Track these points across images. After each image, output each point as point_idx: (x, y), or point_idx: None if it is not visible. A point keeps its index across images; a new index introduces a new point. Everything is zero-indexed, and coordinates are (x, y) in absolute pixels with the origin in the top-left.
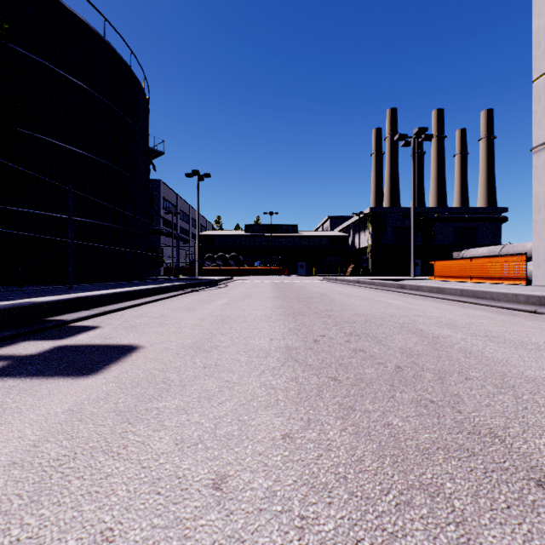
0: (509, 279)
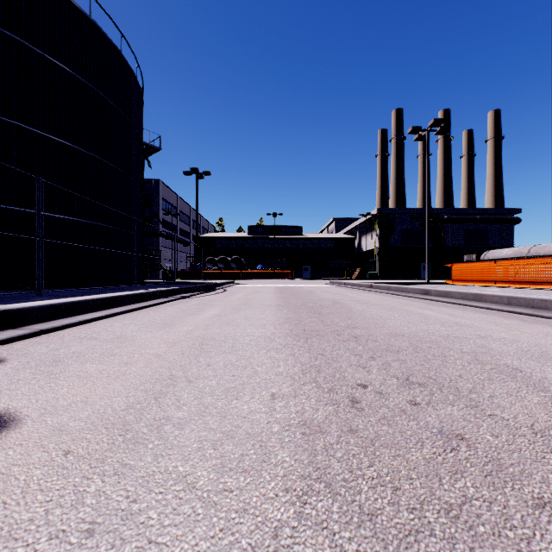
0: (543, 284)
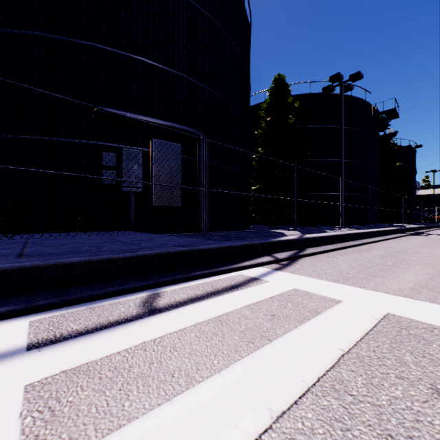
0: None
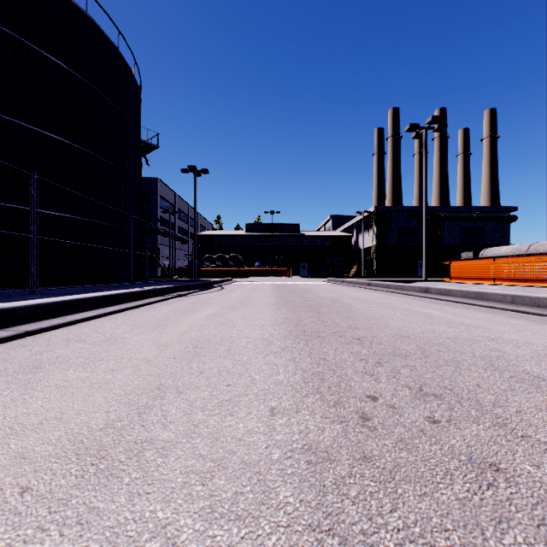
0: (543, 281)
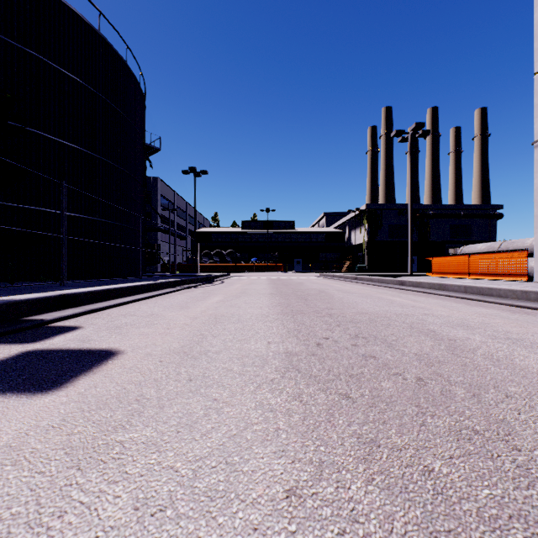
0: (509, 276)
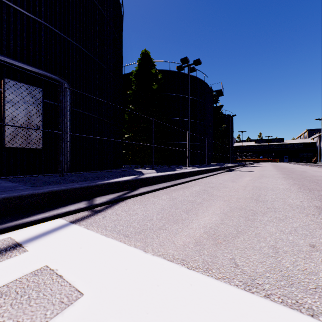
0: None
